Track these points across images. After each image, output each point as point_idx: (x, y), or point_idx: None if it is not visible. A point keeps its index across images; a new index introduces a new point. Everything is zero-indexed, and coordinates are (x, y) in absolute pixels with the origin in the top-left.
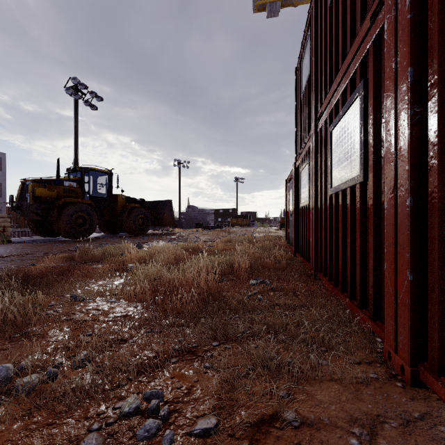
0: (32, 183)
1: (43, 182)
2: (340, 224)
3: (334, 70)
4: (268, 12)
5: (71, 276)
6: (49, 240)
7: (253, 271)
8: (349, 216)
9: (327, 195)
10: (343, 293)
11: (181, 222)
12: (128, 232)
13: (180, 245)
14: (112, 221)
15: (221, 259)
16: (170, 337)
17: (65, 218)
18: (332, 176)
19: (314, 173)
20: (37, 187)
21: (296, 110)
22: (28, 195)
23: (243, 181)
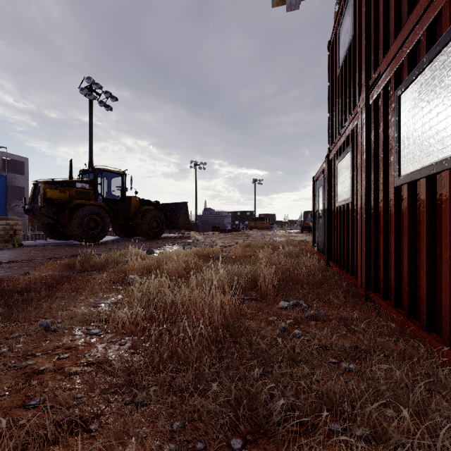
0: (43, 185)
1: (55, 184)
2: (422, 228)
3: (407, 4)
4: (288, 5)
5: (60, 290)
6: (60, 244)
7: (282, 287)
8: (448, 215)
9: (391, 187)
10: (430, 332)
11: (197, 225)
12: (142, 235)
13: (193, 251)
14: (126, 224)
15: (240, 269)
16: (160, 419)
17: (77, 221)
18: (400, 159)
19: (365, 160)
20: (48, 189)
21: (329, 92)
22: (39, 197)
23: (261, 183)
